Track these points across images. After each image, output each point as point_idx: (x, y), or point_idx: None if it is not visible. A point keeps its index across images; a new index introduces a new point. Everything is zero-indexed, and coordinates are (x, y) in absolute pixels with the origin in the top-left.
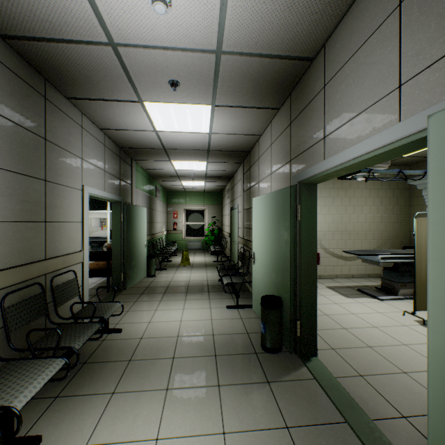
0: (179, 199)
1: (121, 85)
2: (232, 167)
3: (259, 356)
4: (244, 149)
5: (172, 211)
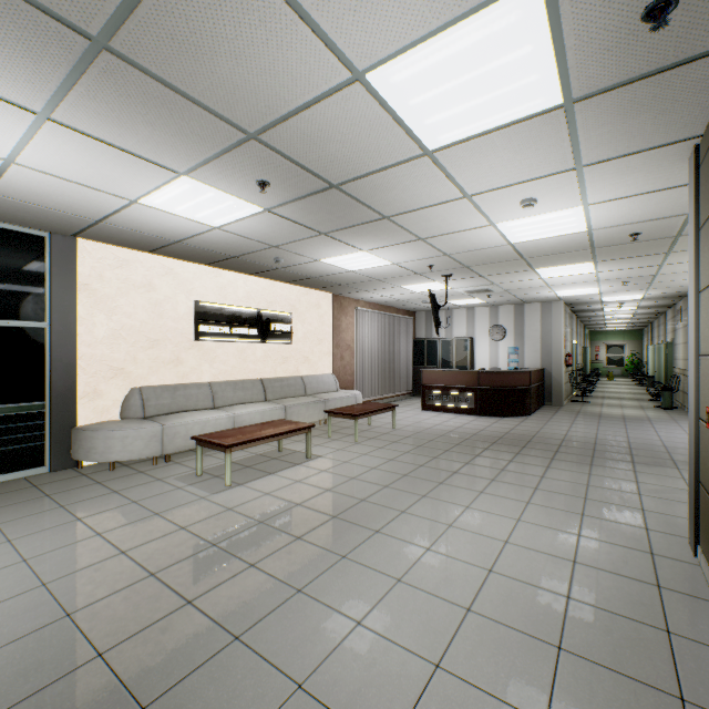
0: (599, 337)
1: (600, 321)
2: (644, 324)
3: (644, 389)
4: (648, 322)
5: (594, 346)
